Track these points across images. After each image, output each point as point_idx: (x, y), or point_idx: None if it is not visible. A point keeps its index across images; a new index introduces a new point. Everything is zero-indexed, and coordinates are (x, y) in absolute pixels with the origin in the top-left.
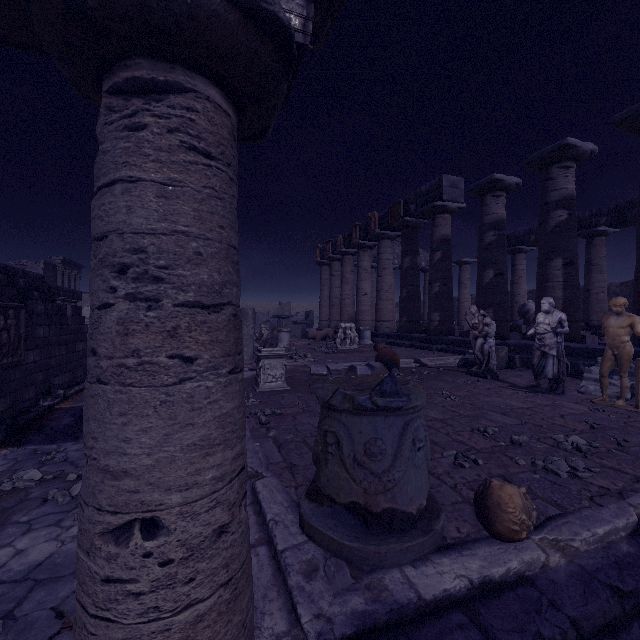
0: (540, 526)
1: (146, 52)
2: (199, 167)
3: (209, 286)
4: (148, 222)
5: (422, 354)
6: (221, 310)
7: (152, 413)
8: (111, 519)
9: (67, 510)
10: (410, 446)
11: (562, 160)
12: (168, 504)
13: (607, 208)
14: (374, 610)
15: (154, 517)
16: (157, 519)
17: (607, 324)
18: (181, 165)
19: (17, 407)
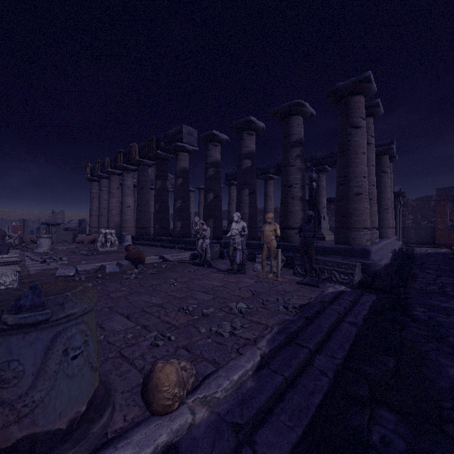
0: (196, 388)
1: None
2: None
3: None
4: None
5: (167, 252)
6: None
7: None
8: None
9: None
10: (59, 358)
11: (249, 129)
12: None
13: (274, 164)
14: None
15: None
16: None
17: (265, 229)
18: None
19: None
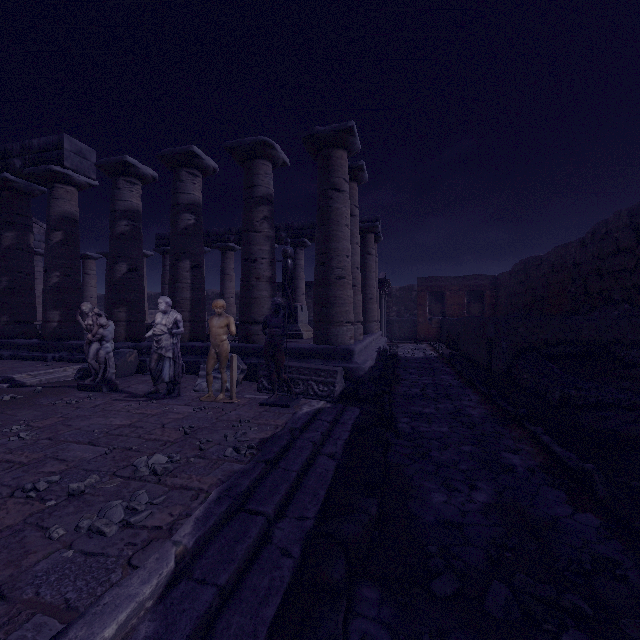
0: None
1: None
2: None
3: None
4: None
5: (24, 368)
6: None
7: None
8: None
9: None
10: None
11: (191, 166)
12: None
13: (235, 229)
14: None
15: None
16: None
17: (211, 324)
18: None
19: None
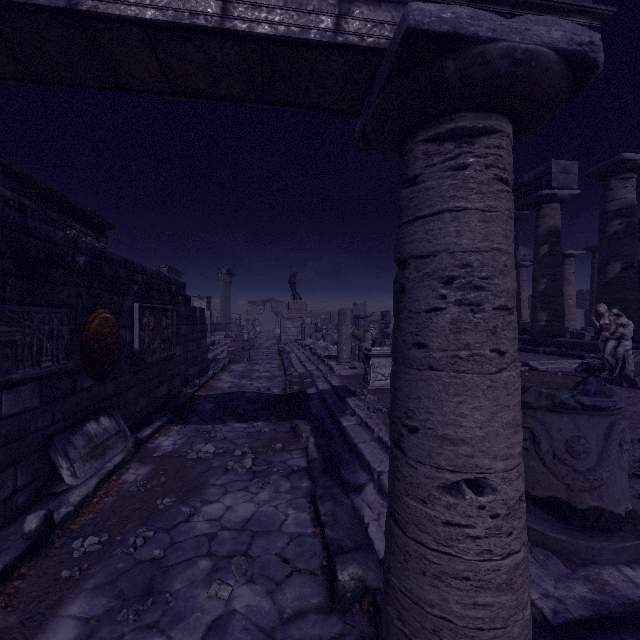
0: None
1: (472, 107)
2: (504, 194)
3: (511, 292)
4: (473, 242)
5: (528, 357)
6: (513, 312)
7: (481, 395)
8: (449, 476)
9: (247, 479)
10: (617, 447)
11: None
12: (495, 469)
13: None
14: (604, 600)
15: (479, 479)
16: (481, 481)
17: None
18: (495, 194)
19: (171, 392)
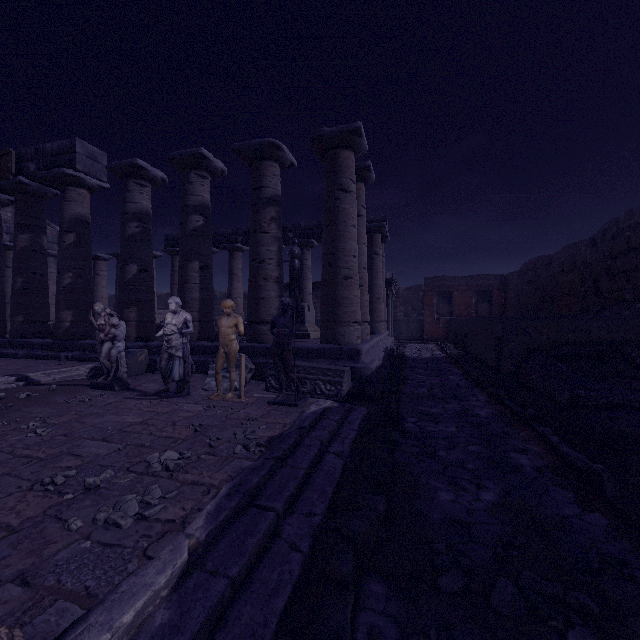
0: None
1: None
2: None
3: None
4: None
5: (39, 367)
6: None
7: None
8: None
9: None
10: None
11: (199, 168)
12: None
13: (243, 229)
14: None
15: None
16: None
17: (220, 324)
18: None
19: None
